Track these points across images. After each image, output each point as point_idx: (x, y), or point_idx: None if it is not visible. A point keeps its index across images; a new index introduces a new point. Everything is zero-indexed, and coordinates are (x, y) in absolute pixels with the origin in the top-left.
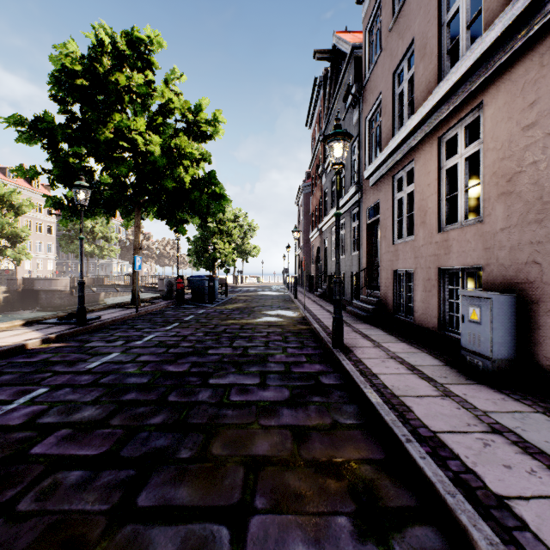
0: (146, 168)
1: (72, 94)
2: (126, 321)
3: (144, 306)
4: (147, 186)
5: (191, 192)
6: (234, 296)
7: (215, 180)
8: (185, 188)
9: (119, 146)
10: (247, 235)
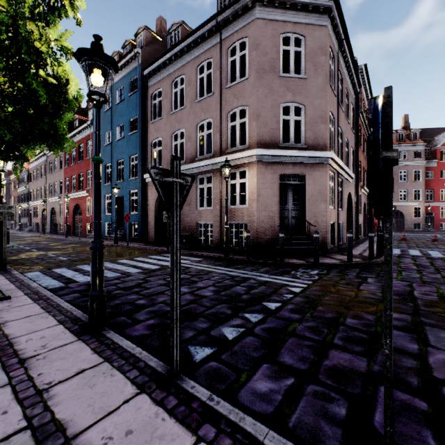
0: None
1: None
2: None
3: None
4: None
5: None
6: None
7: None
8: None
9: None
10: None
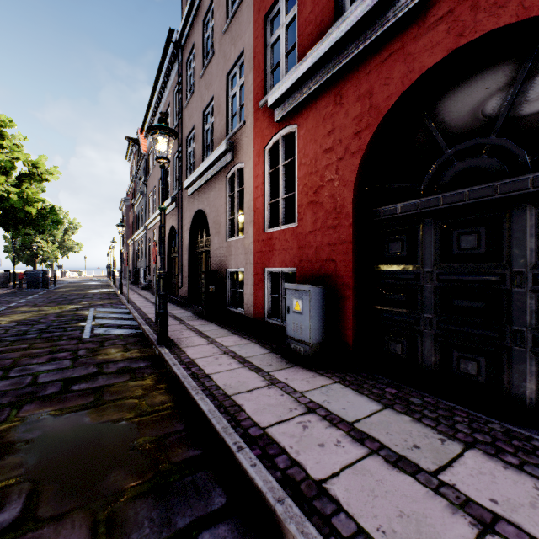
0: (5, 205)
1: None
2: None
3: None
4: (2, 213)
5: (36, 218)
6: (62, 285)
7: (55, 212)
8: (32, 216)
9: None
10: (69, 232)
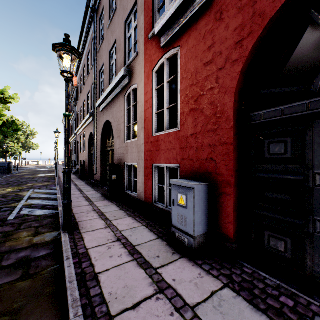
0: None
1: None
2: None
3: None
4: None
5: (2, 127)
6: (22, 171)
7: (15, 123)
8: None
9: None
10: (30, 137)
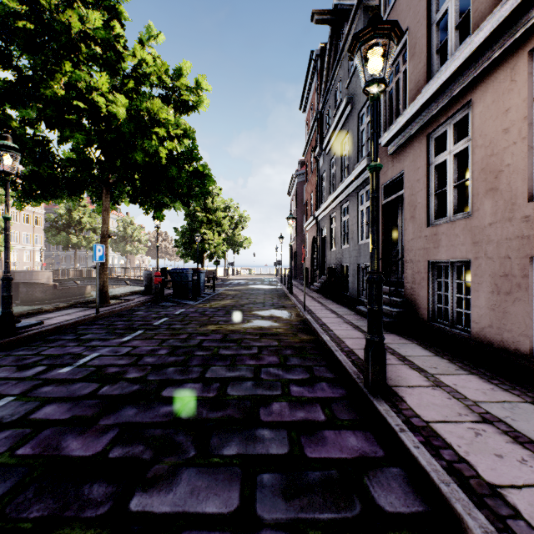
0: (109, 135)
1: (14, 41)
2: (77, 327)
3: (113, 304)
4: (114, 161)
5: (168, 168)
6: (222, 291)
7: (196, 155)
8: (160, 163)
9: (73, 107)
10: (239, 227)
